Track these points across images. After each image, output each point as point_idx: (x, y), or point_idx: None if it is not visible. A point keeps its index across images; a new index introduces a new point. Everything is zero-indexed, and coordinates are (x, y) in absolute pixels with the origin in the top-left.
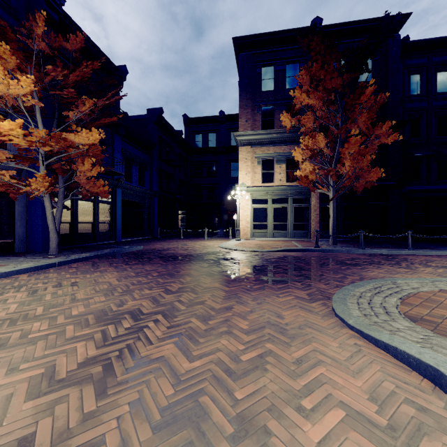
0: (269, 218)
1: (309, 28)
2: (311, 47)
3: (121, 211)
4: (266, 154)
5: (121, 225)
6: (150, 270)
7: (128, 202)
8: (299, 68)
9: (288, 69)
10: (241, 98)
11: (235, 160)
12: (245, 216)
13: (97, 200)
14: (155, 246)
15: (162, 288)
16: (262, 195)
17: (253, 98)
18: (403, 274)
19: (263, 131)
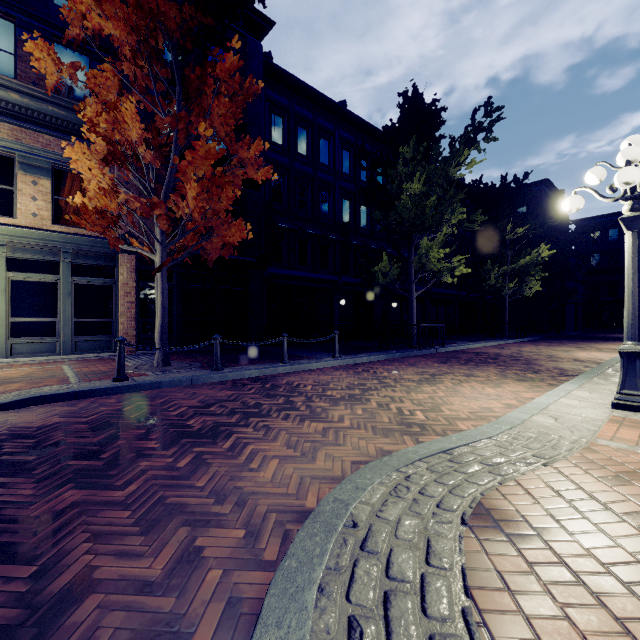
0: None
1: None
2: None
3: None
4: None
5: None
6: None
7: None
8: None
9: None
10: None
11: None
12: None
13: None
14: None
15: None
16: None
17: None
18: (325, 446)
19: None
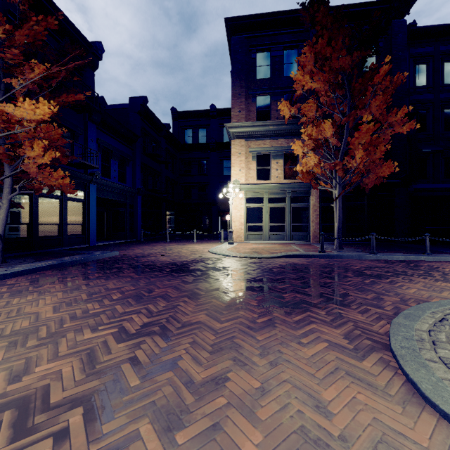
0: (265, 219)
1: None
2: (317, 19)
3: (96, 210)
4: (261, 148)
5: (96, 226)
6: (112, 289)
7: (107, 201)
8: (297, 55)
9: (286, 55)
10: (234, 86)
11: (227, 158)
12: (238, 217)
13: (65, 197)
14: (134, 252)
15: (115, 327)
16: (257, 193)
17: (247, 86)
18: None
19: (259, 123)
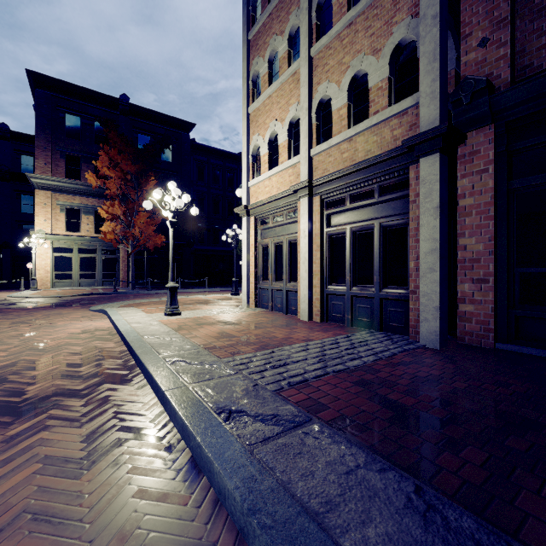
0: (76, 268)
1: (117, 100)
2: (110, 136)
3: None
4: (71, 203)
5: None
6: None
7: None
8: None
9: (97, 126)
10: (38, 138)
11: (27, 193)
12: (44, 265)
13: None
14: None
15: None
16: (66, 244)
17: (54, 141)
18: (149, 299)
19: (68, 180)
